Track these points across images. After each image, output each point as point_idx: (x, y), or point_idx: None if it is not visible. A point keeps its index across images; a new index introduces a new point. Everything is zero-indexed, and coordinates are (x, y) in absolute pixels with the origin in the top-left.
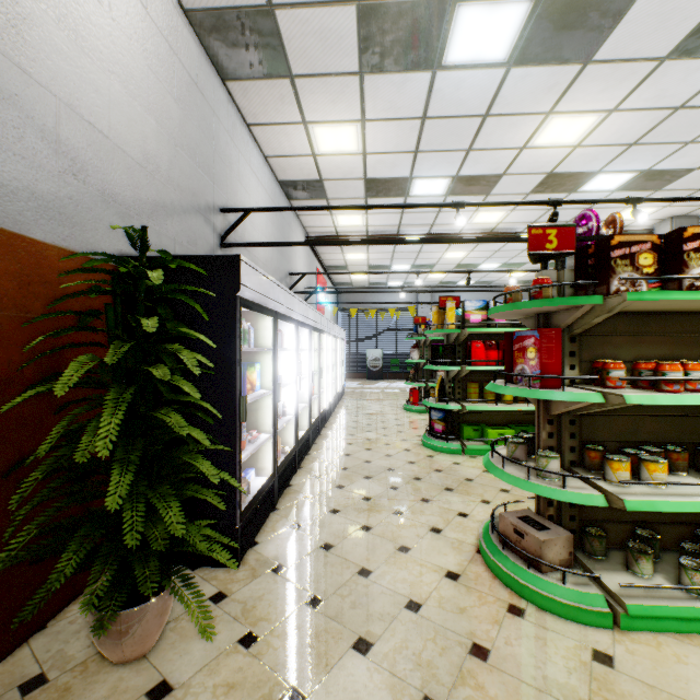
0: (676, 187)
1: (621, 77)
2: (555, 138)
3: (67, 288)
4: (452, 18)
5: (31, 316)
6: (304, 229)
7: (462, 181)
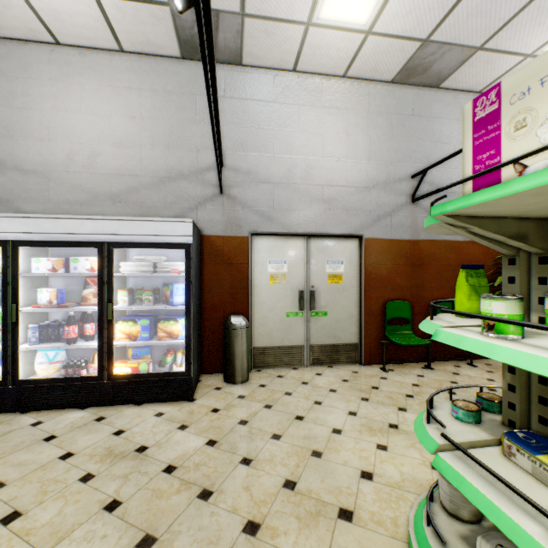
0: None
1: None
2: None
3: (496, 254)
4: None
5: (486, 264)
6: None
7: None
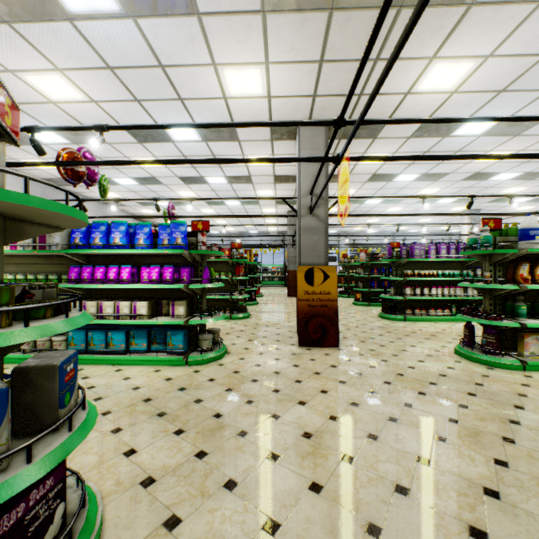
0: (265, 204)
1: (181, 186)
2: (187, 195)
3: None
4: (112, 180)
5: None
6: (131, 213)
7: (175, 202)
